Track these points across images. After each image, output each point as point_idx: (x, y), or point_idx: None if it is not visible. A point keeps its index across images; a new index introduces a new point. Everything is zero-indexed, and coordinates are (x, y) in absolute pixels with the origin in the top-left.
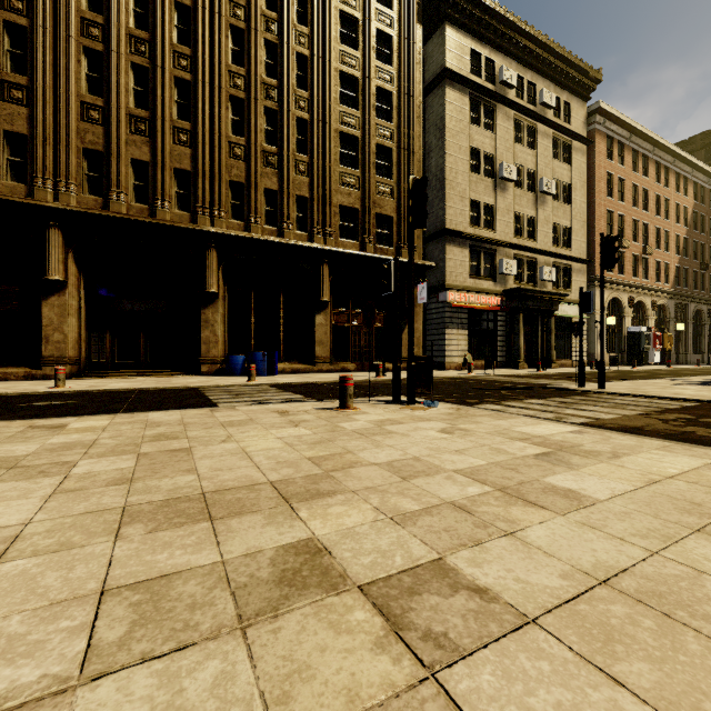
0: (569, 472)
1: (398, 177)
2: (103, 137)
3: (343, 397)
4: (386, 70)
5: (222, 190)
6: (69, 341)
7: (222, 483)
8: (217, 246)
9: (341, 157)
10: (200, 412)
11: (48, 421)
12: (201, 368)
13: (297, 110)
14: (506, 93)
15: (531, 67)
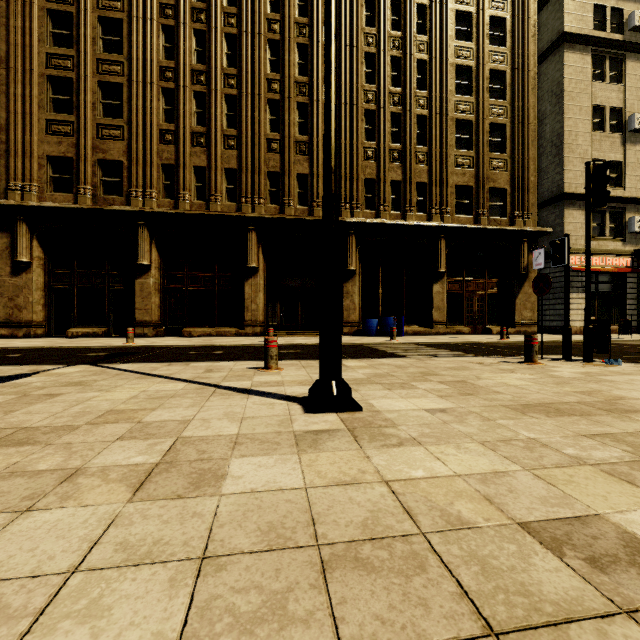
0: None
1: (511, 150)
2: (280, 161)
3: (530, 353)
4: (499, 52)
5: (359, 187)
6: (259, 310)
7: (539, 400)
8: (355, 232)
9: (455, 141)
10: (412, 360)
11: None
12: (343, 329)
13: (417, 109)
14: (637, 39)
15: None
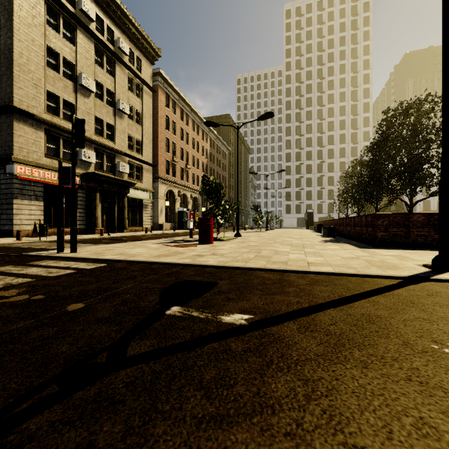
0: None
1: None
2: None
3: None
4: None
5: None
6: None
7: None
8: None
9: None
10: None
11: None
12: None
13: None
14: (86, 22)
15: (110, 16)
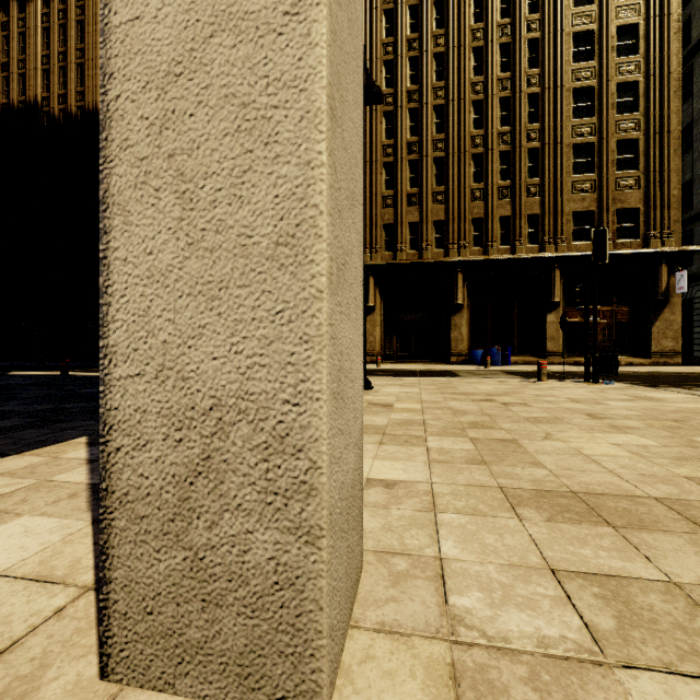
0: (621, 402)
1: (645, 165)
2: (393, 214)
3: (539, 374)
4: (628, 62)
5: (466, 228)
6: (376, 341)
7: (468, 392)
8: (462, 269)
9: (574, 167)
10: (456, 379)
11: (394, 377)
12: (451, 359)
13: (528, 143)
14: None
15: None
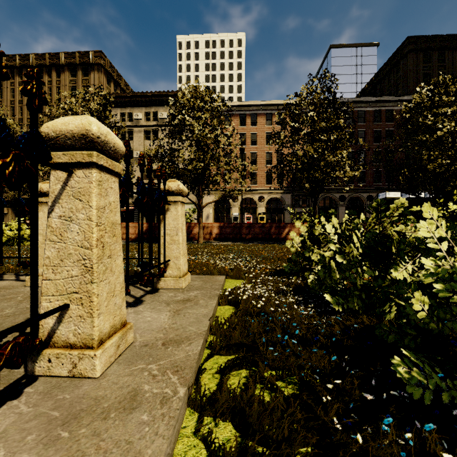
0: None
1: None
2: None
3: None
4: None
5: None
6: None
7: None
8: None
9: None
10: None
11: None
12: None
13: None
14: (139, 122)
15: (154, 105)
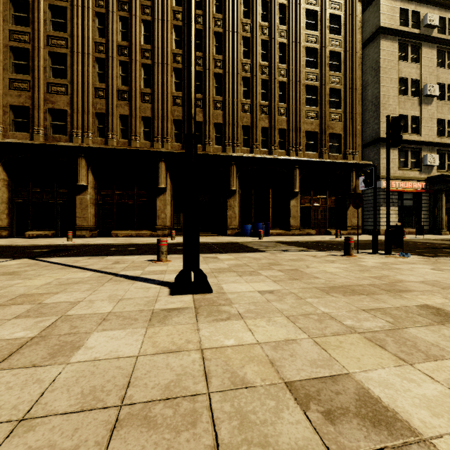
0: None
1: (344, 107)
2: (182, 112)
3: (348, 248)
4: (336, 39)
5: (238, 131)
6: (167, 218)
7: (343, 283)
8: (236, 163)
9: (306, 100)
10: (267, 254)
11: (205, 255)
12: (227, 232)
13: (279, 77)
14: (429, 33)
15: None
